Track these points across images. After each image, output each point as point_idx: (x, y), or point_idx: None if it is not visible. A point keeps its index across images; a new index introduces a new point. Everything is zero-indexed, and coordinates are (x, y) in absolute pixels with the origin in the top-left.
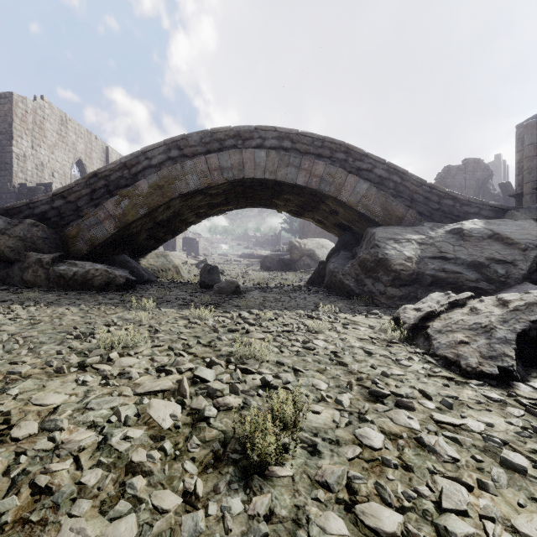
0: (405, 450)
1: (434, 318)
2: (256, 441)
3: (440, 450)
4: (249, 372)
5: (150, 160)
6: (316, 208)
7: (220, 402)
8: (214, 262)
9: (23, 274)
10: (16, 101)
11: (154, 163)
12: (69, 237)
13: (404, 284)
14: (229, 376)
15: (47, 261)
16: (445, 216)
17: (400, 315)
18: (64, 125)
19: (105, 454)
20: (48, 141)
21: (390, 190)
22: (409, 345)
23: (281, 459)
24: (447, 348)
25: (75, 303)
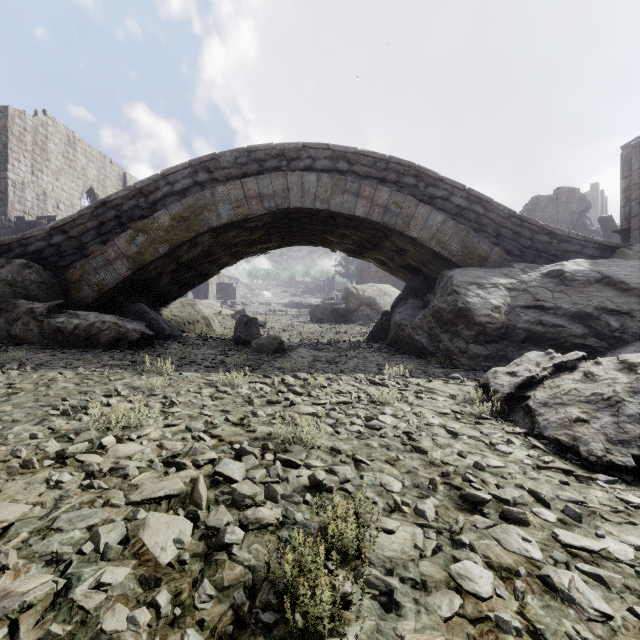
0: (527, 599)
1: (535, 385)
2: (300, 592)
3: (581, 598)
4: (293, 464)
5: (172, 186)
6: (379, 246)
7: (249, 517)
8: (254, 312)
9: (11, 328)
10: (12, 116)
11: (177, 189)
12: (70, 281)
13: (490, 340)
14: (265, 472)
15: (41, 311)
16: (539, 255)
17: (490, 380)
18: (71, 146)
19: (62, 615)
20: (52, 165)
21: (471, 222)
22: (504, 421)
23: (340, 627)
24: (559, 428)
25: (73, 365)
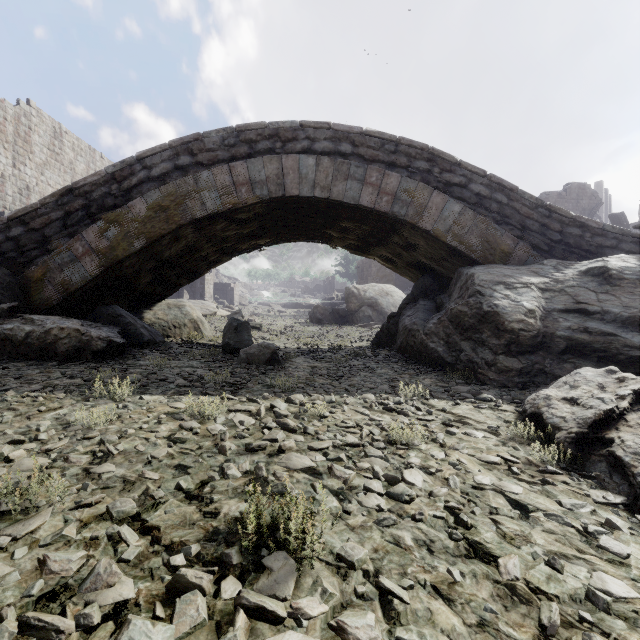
0: None
1: (614, 422)
2: None
3: None
4: (270, 616)
5: (150, 170)
6: (385, 241)
7: None
8: (252, 313)
9: None
10: None
11: (156, 174)
12: (31, 280)
13: (523, 350)
14: None
15: None
16: (569, 250)
17: (542, 409)
18: (58, 138)
19: None
20: (36, 158)
21: (492, 213)
22: (580, 478)
23: None
24: None
25: (6, 386)
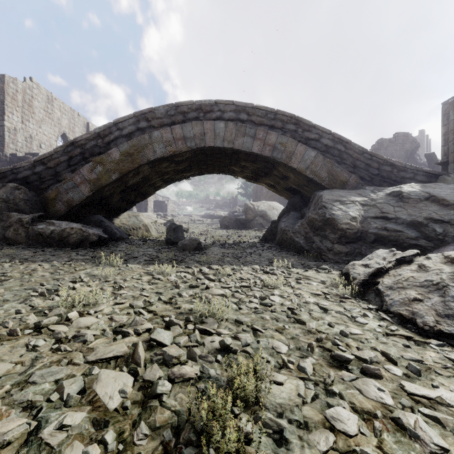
0: (384, 436)
1: (383, 274)
2: (213, 432)
3: (424, 435)
4: (208, 332)
5: (121, 131)
6: (269, 174)
7: (175, 373)
8: (180, 221)
9: (5, 233)
10: (7, 81)
11: (125, 133)
12: (48, 199)
13: (349, 241)
14: (187, 338)
15: (27, 220)
16: (383, 180)
17: (349, 270)
18: (50, 103)
19: (33, 450)
20: (36, 117)
21: (335, 157)
22: (360, 300)
23: None
24: (401, 305)
25: (49, 259)
